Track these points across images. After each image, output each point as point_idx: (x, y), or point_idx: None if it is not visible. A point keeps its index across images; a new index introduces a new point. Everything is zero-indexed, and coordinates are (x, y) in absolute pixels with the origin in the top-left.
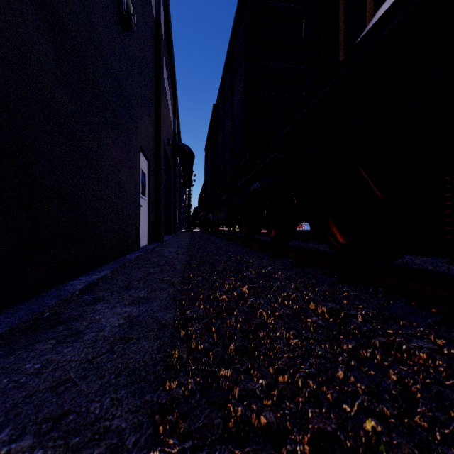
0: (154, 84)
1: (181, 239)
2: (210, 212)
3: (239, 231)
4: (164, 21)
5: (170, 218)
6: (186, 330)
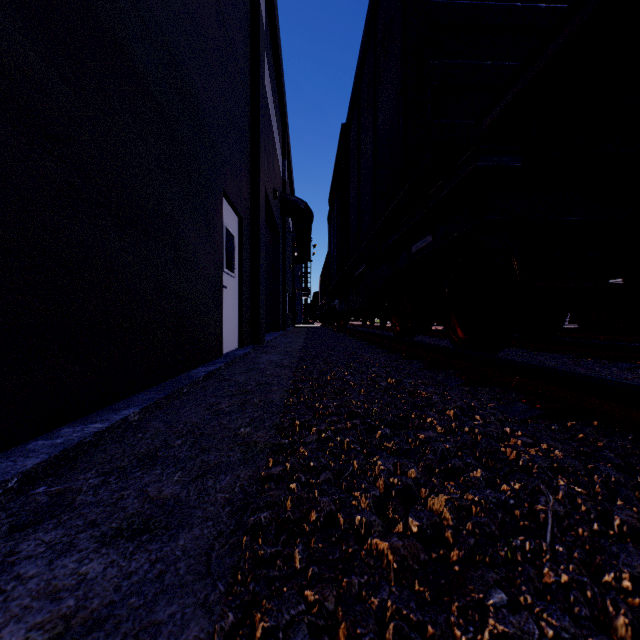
0: (250, 98)
1: (292, 339)
2: (336, 298)
3: (380, 327)
4: (268, 10)
5: (278, 308)
6: None
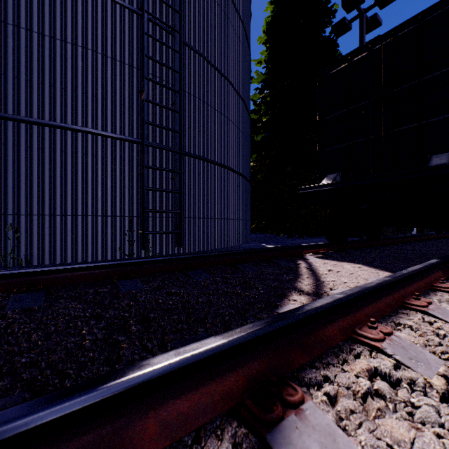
0: None
1: None
2: None
3: None
4: None
5: None
6: None
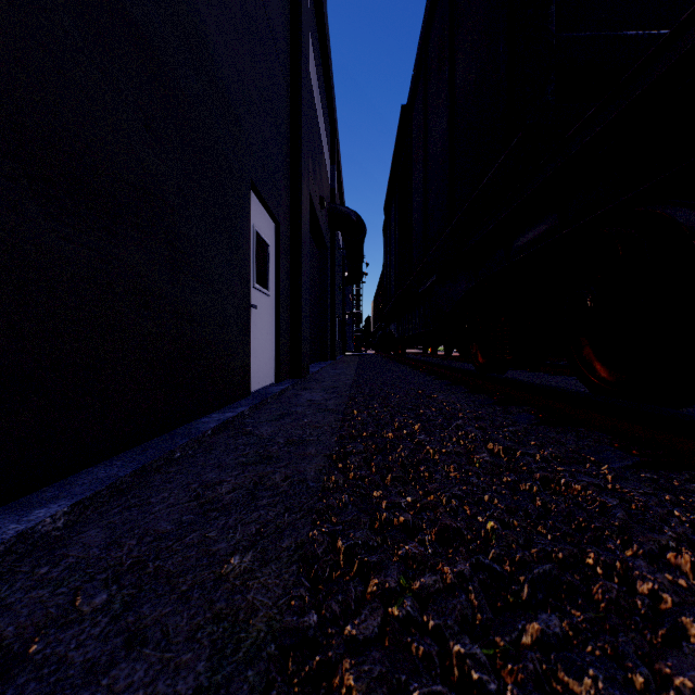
0: (290, 79)
1: (341, 370)
2: (393, 322)
3: (444, 356)
4: None
5: (325, 334)
6: None
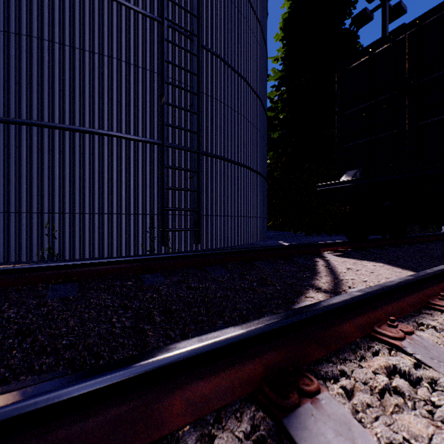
0: None
1: None
2: None
3: None
4: None
5: None
6: None
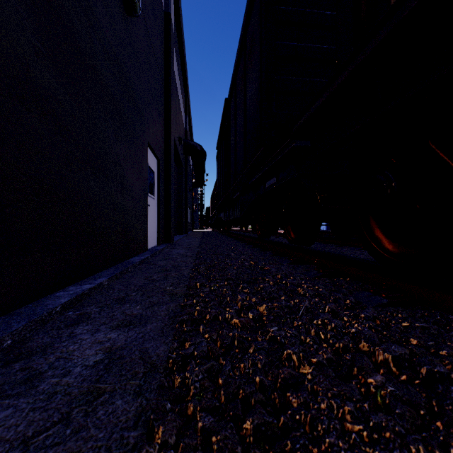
0: (164, 79)
1: (192, 239)
2: (222, 211)
3: (252, 231)
4: (175, 16)
5: (182, 218)
6: (181, 381)
